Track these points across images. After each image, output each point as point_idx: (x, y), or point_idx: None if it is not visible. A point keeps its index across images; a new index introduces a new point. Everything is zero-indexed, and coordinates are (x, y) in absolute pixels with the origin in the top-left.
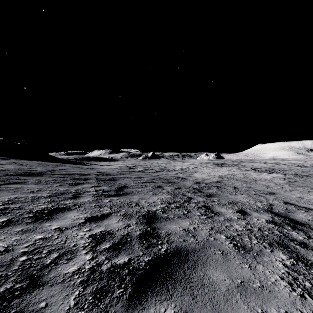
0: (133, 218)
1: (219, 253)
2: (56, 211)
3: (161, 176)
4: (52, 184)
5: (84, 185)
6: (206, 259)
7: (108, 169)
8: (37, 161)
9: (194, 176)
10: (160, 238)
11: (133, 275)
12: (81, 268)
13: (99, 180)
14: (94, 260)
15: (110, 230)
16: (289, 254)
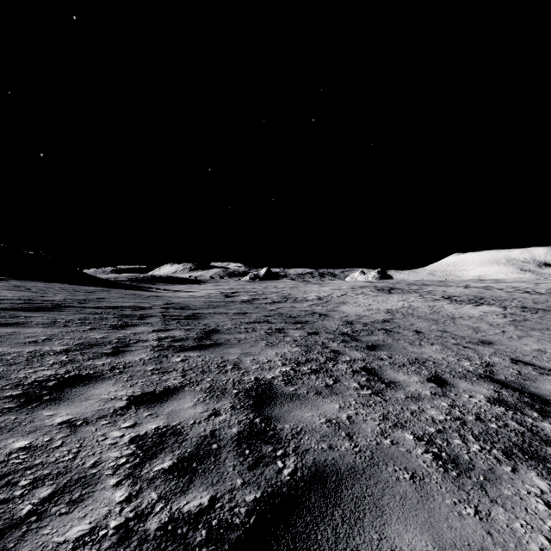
0: (226, 396)
1: (406, 477)
2: (73, 381)
3: (283, 311)
4: (76, 327)
5: (138, 328)
6: (380, 495)
7: (187, 299)
8: (60, 283)
9: (342, 311)
10: (280, 442)
11: (219, 543)
12: (98, 528)
13: (167, 318)
14: (132, 504)
15: (178, 425)
16: (550, 476)
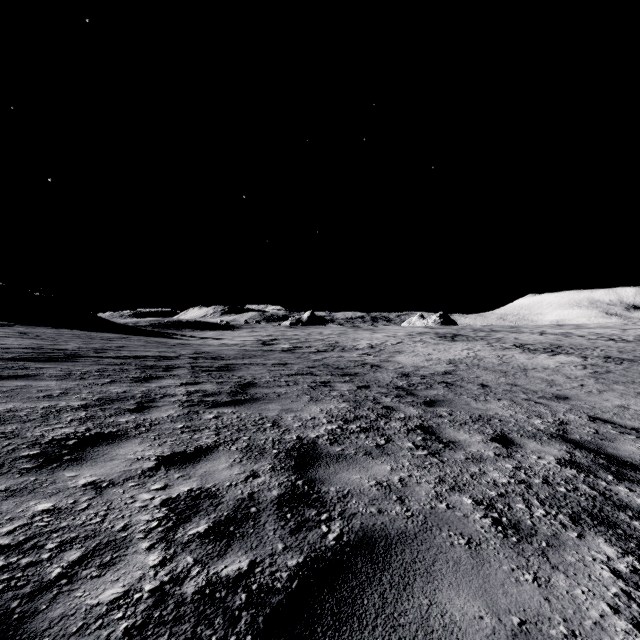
0: (265, 456)
1: (461, 542)
2: (95, 440)
3: (329, 362)
4: (94, 379)
5: (164, 381)
6: (432, 561)
7: (219, 347)
8: (72, 329)
9: (397, 362)
10: (324, 506)
11: (259, 607)
12: (132, 591)
13: (197, 369)
14: (167, 568)
15: (212, 487)
16: (620, 542)
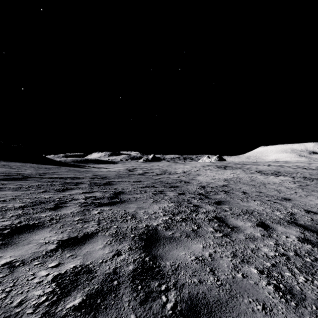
0: (126, 239)
1: (259, 308)
2: (22, 229)
3: (162, 180)
4: (34, 190)
5: (73, 191)
6: None
7: (106, 172)
8: (31, 163)
9: (198, 180)
10: (163, 278)
11: None
12: None
13: (92, 184)
14: None
15: (90, 264)
16: None
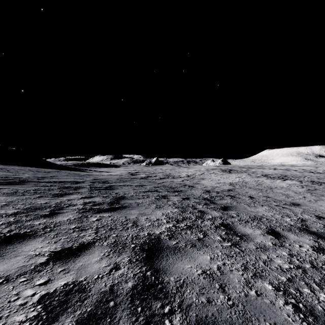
0: (126, 250)
1: None
2: (11, 239)
3: (166, 184)
4: (30, 195)
5: (72, 196)
6: None
7: (107, 176)
8: (30, 167)
9: (202, 184)
10: (167, 297)
11: None
12: None
13: (93, 189)
14: None
15: (83, 280)
16: None
